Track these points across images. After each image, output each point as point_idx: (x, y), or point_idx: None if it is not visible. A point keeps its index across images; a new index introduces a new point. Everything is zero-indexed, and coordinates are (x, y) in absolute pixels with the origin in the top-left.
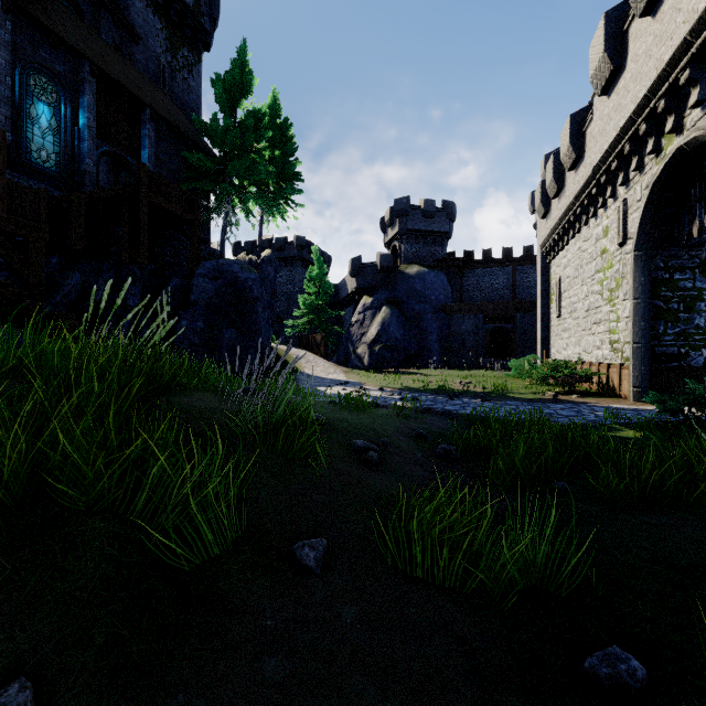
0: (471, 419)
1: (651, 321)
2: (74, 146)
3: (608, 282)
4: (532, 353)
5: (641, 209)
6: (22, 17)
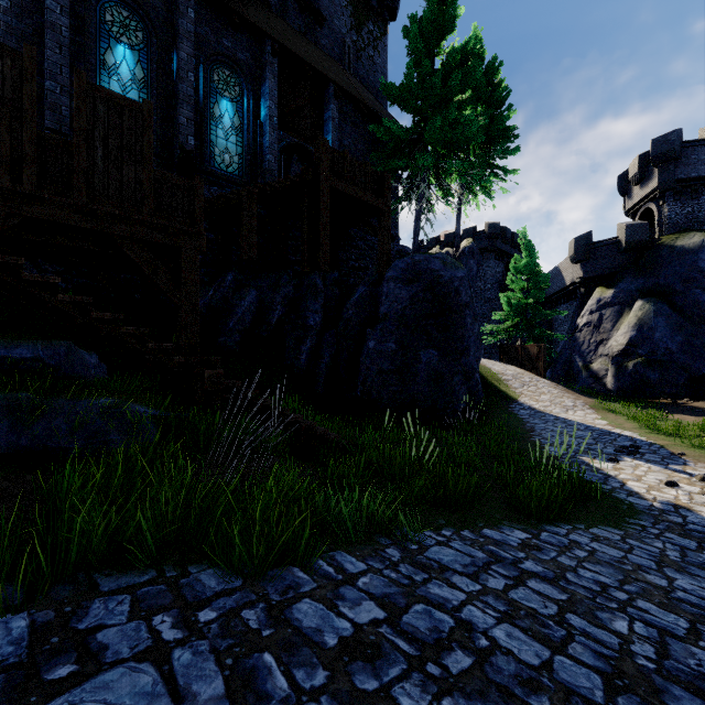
0: None
1: None
2: (256, 143)
3: None
4: None
5: None
6: (206, 5)
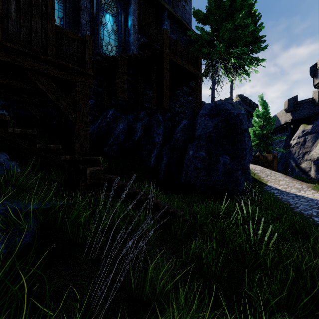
0: None
1: None
2: (125, 40)
3: None
4: None
5: None
6: None
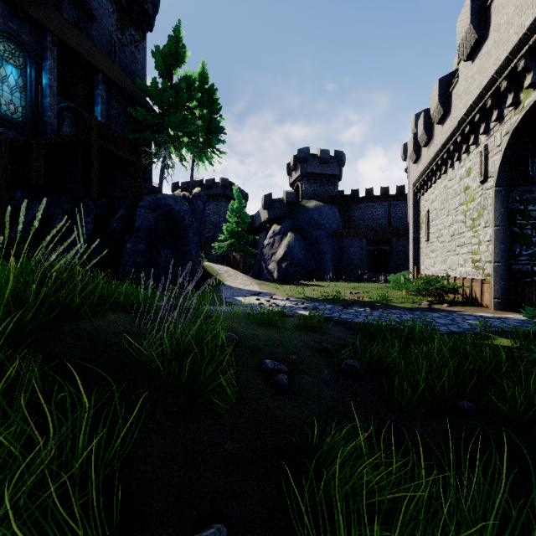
0: (367, 329)
1: (509, 244)
2: (38, 101)
3: (470, 213)
4: (404, 269)
5: (502, 152)
6: None
